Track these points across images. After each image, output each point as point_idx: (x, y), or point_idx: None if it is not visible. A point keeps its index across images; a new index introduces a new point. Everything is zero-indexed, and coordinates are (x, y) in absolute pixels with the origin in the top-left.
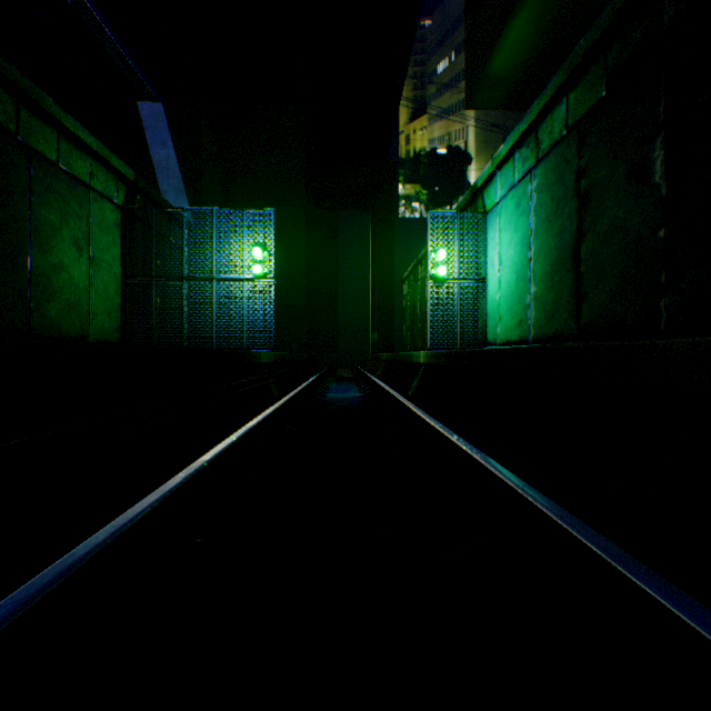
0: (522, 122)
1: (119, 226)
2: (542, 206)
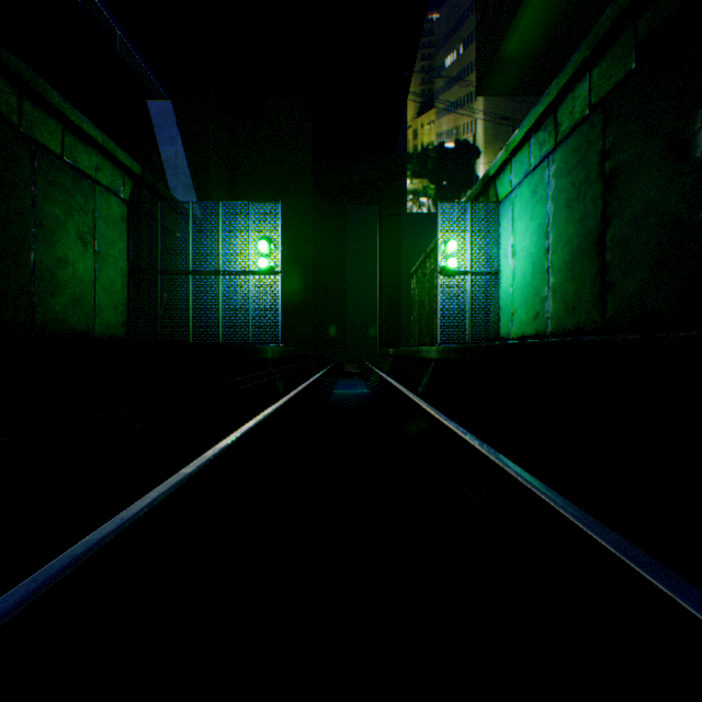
0: (539, 104)
1: (125, 220)
2: (561, 191)
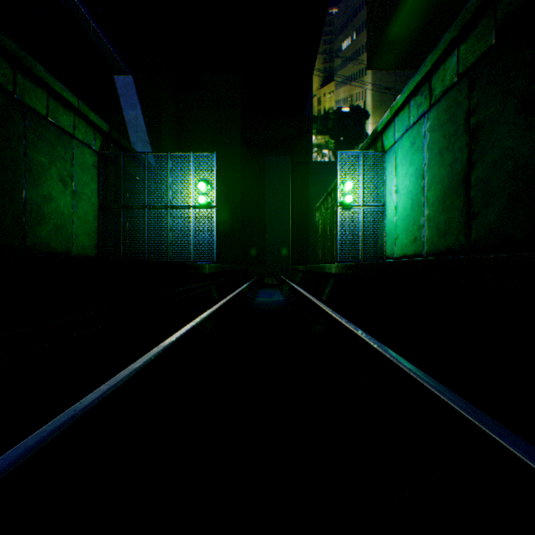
0: (417, 74)
1: (96, 167)
2: (435, 142)
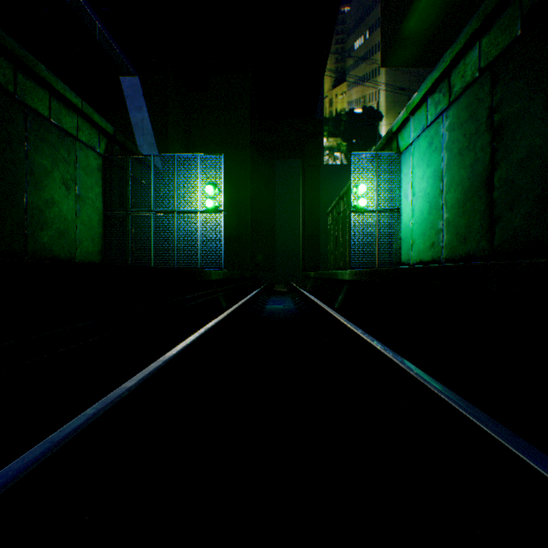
0: (435, 71)
1: (101, 170)
2: (454, 142)
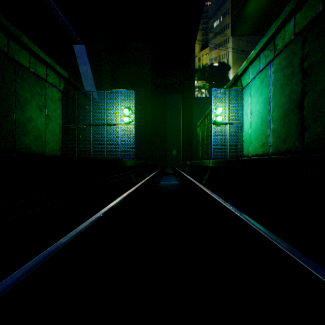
0: (265, 36)
1: (61, 100)
2: (277, 80)
